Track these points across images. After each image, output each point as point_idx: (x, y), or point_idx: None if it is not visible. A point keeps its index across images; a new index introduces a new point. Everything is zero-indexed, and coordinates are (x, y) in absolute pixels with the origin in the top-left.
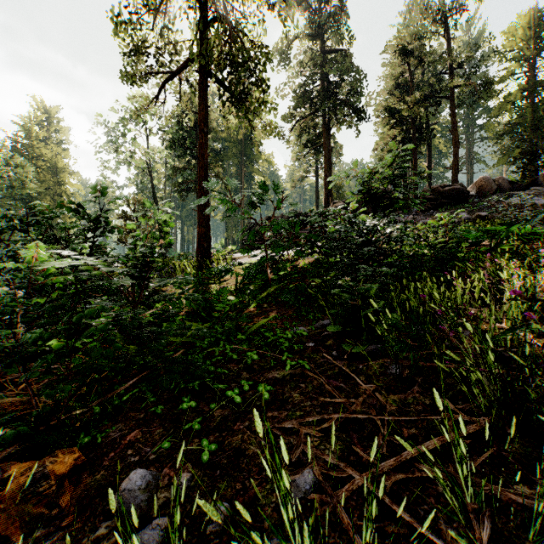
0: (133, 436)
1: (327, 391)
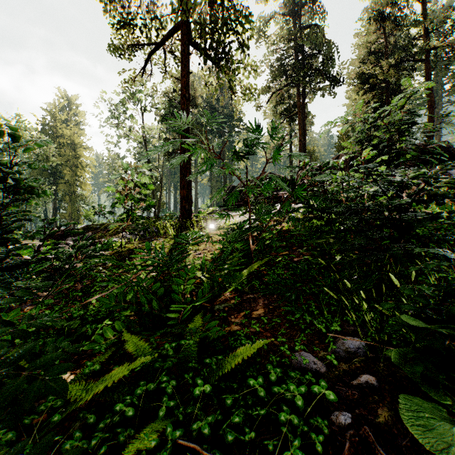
0: None
1: None
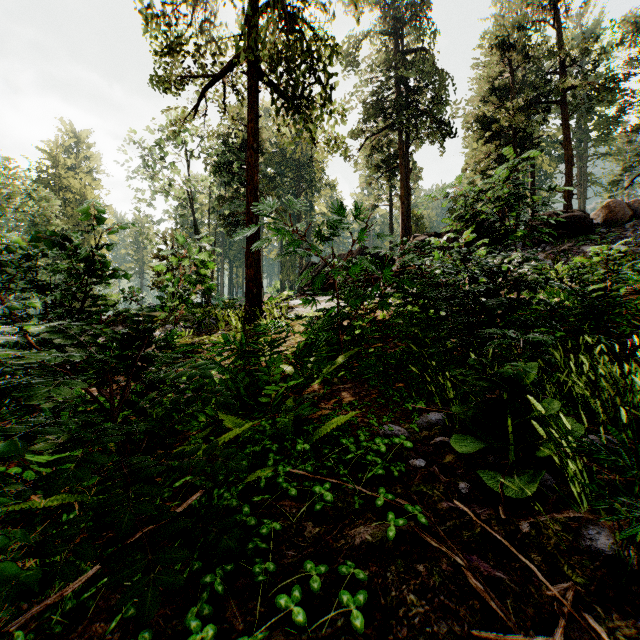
0: None
1: (473, 590)
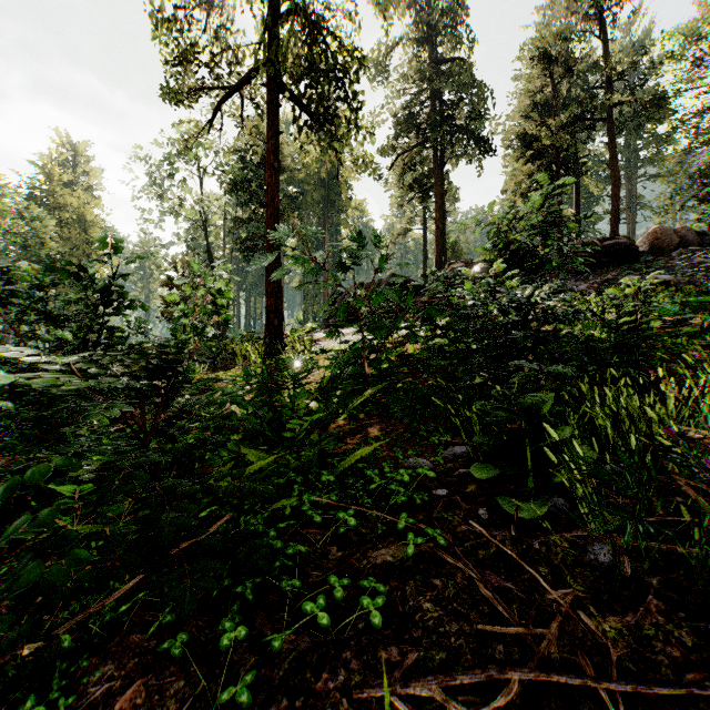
0: (127, 698)
1: (484, 598)
